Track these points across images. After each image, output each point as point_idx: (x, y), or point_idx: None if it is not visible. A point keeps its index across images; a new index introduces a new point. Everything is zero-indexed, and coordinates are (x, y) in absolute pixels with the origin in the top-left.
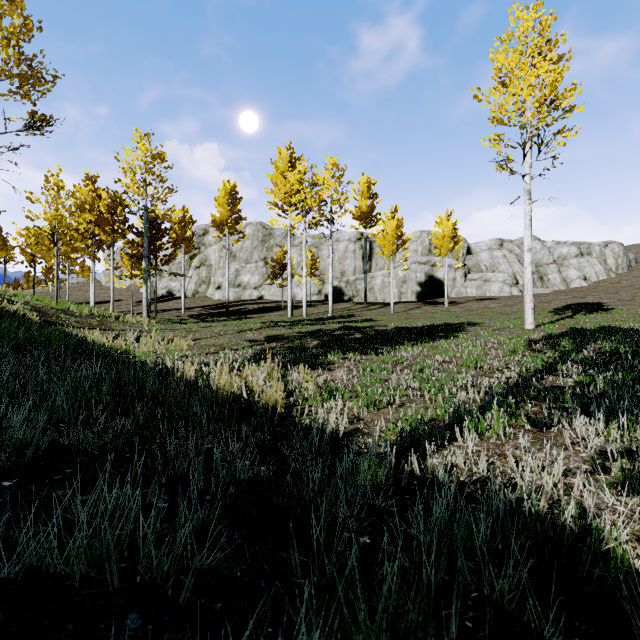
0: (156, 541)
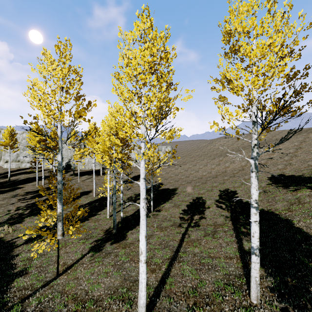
0: None
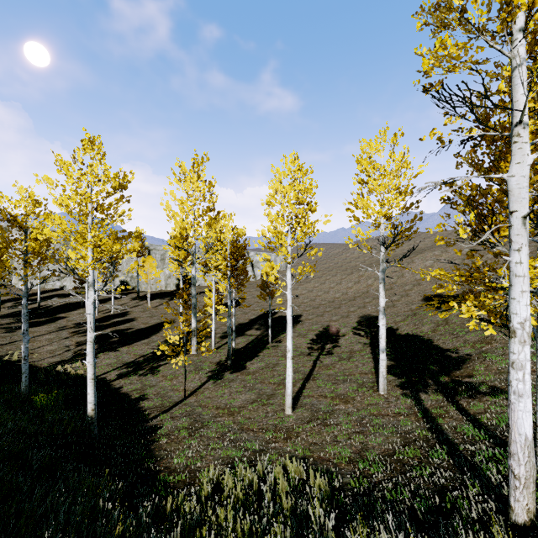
0: (74, 383)
